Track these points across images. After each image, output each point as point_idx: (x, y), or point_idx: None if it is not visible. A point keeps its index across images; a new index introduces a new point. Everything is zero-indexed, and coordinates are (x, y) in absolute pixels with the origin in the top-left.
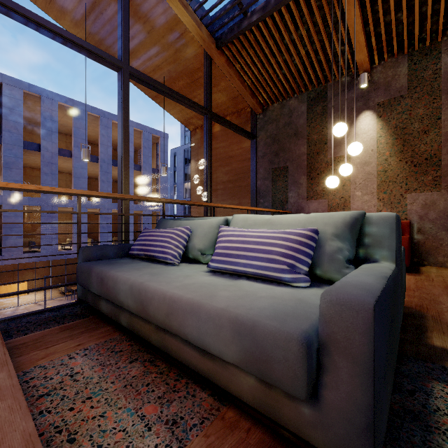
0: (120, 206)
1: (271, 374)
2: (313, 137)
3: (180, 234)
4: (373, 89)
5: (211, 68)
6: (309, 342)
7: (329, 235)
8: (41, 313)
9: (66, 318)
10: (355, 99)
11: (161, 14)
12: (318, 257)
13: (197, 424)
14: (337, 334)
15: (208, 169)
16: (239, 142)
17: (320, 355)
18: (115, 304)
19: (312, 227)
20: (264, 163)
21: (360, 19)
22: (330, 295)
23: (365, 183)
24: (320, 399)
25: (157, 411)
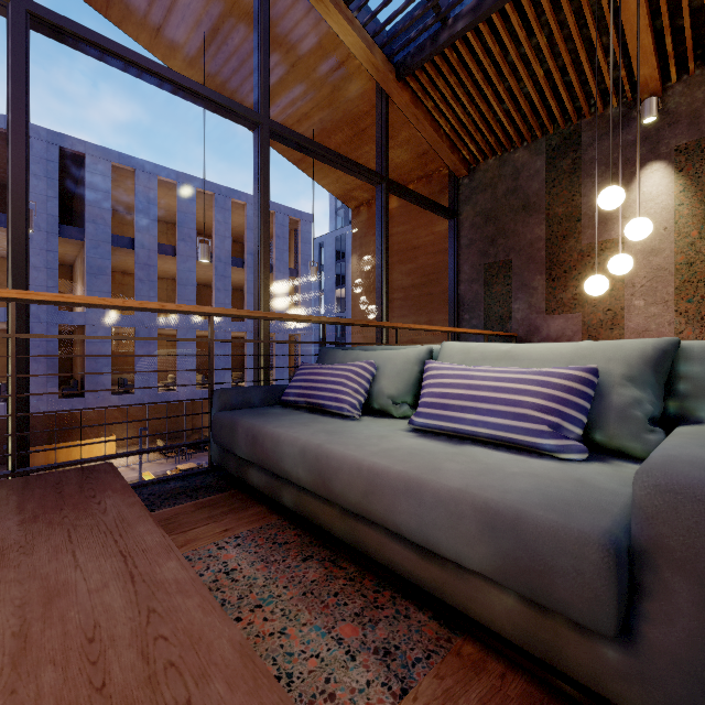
0: (257, 328)
1: (550, 593)
2: (557, 211)
3: (360, 372)
4: (667, 125)
5: (388, 112)
6: (619, 548)
7: (617, 378)
8: (164, 482)
9: (200, 491)
10: (638, 146)
11: (312, 36)
12: (598, 413)
13: (421, 658)
14: (669, 539)
15: (384, 269)
16: (428, 224)
17: (637, 570)
18: (274, 475)
19: (586, 364)
20: (472, 256)
21: (644, 9)
22: (653, 476)
23: (652, 285)
24: (636, 638)
25: (359, 633)
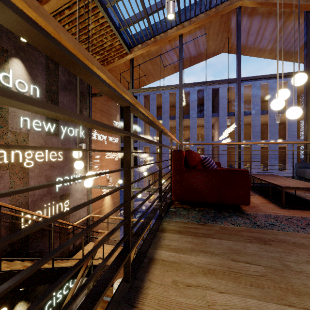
0: (305, 145)
1: None
2: None
3: None
4: None
5: None
6: None
7: None
8: None
9: None
10: None
11: None
12: None
13: None
14: None
15: None
16: None
17: None
18: None
19: None
20: None
21: None
22: None
23: None
24: None
25: None
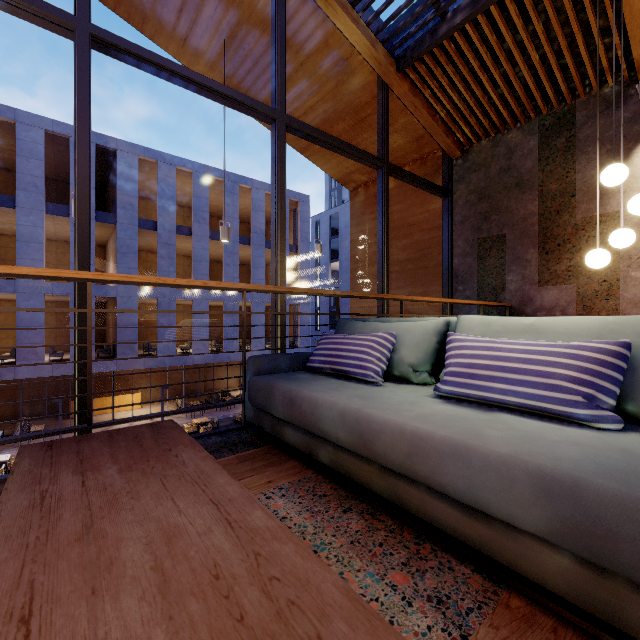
0: (275, 300)
1: (615, 557)
2: (551, 187)
3: (382, 342)
4: None
5: (388, 101)
6: None
7: None
8: (206, 436)
9: (239, 446)
10: None
11: (320, 37)
12: (630, 385)
13: (473, 608)
14: None
15: (385, 246)
16: (423, 202)
17: None
18: (310, 434)
19: (615, 338)
20: (465, 231)
21: None
22: None
23: None
24: None
25: (409, 582)
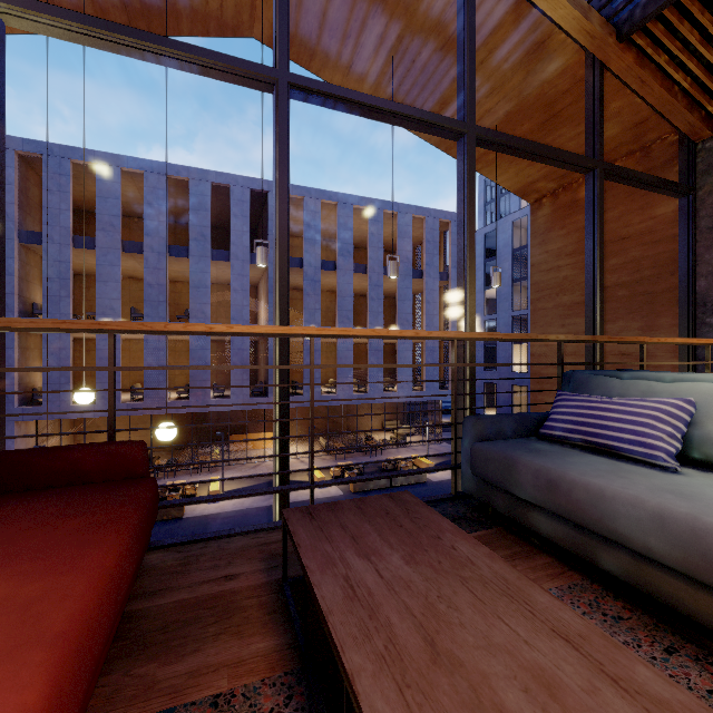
0: (462, 344)
1: None
2: None
3: (674, 412)
4: None
5: (603, 83)
6: None
7: None
8: None
9: (462, 523)
10: None
11: (509, 24)
12: None
13: None
14: None
15: (597, 270)
16: (644, 207)
17: None
18: (580, 529)
19: None
20: None
21: None
22: None
23: None
24: None
25: None
